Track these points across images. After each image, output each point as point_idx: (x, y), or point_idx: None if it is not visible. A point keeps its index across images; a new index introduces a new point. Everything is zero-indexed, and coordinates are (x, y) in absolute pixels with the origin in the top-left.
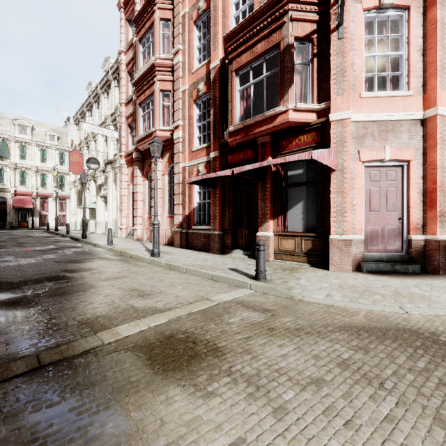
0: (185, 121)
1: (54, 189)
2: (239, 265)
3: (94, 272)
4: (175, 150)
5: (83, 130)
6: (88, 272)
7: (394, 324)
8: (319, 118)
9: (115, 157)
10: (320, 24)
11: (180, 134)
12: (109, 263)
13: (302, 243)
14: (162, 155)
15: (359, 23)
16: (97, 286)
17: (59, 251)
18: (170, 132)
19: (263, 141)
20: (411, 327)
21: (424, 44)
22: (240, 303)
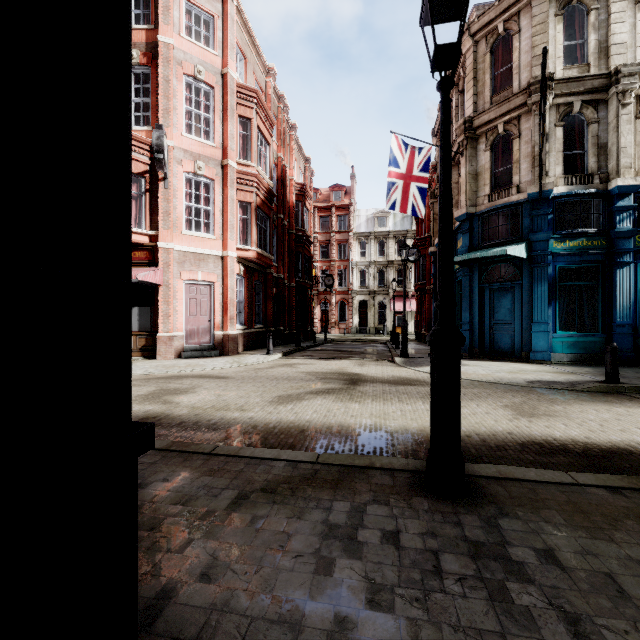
0: None
1: None
2: None
3: None
4: None
5: None
6: None
7: (173, 375)
8: (151, 241)
9: None
10: (153, 167)
11: None
12: None
13: (138, 341)
14: None
15: (181, 180)
16: None
17: None
18: None
19: None
20: (180, 375)
21: (223, 208)
22: None
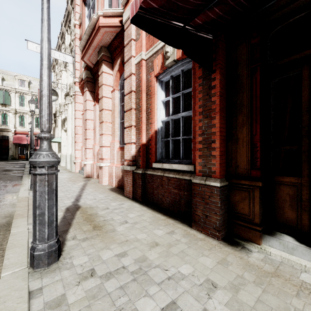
0: None
1: None
2: None
3: None
4: (126, 39)
5: None
6: None
7: None
8: None
9: (69, 85)
10: None
11: None
12: None
13: None
14: (111, 64)
15: None
16: None
17: None
18: (119, 18)
19: None
20: None
21: None
22: None
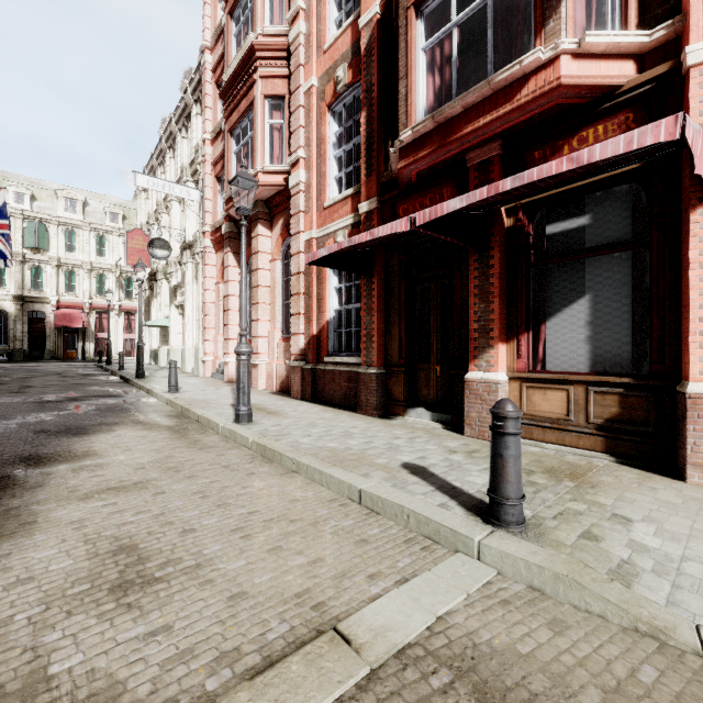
0: (311, 149)
1: (117, 297)
2: (427, 454)
3: (83, 466)
4: (293, 208)
5: (154, 199)
6: (69, 466)
7: None
8: (643, 72)
9: (194, 236)
10: None
11: (301, 177)
12: (141, 438)
13: (590, 401)
14: (270, 223)
15: None
16: (37, 526)
17: (71, 405)
18: (283, 175)
19: (483, 159)
20: None
21: None
22: (463, 671)
